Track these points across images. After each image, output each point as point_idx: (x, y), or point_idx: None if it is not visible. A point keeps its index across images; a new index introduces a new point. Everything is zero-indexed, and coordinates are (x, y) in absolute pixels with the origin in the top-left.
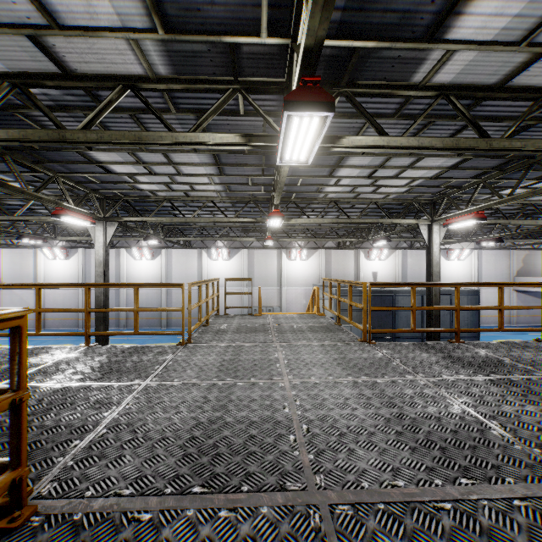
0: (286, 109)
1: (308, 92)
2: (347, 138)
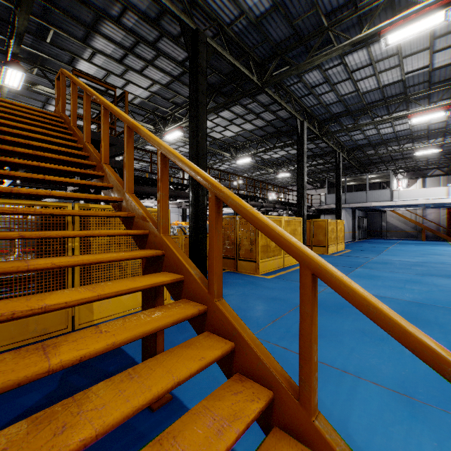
0: (6, 65)
1: (15, 64)
2: (41, 86)
